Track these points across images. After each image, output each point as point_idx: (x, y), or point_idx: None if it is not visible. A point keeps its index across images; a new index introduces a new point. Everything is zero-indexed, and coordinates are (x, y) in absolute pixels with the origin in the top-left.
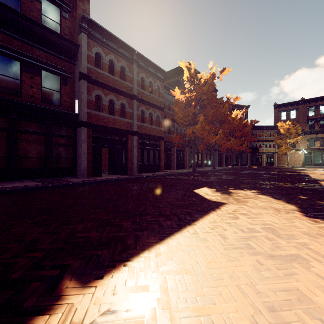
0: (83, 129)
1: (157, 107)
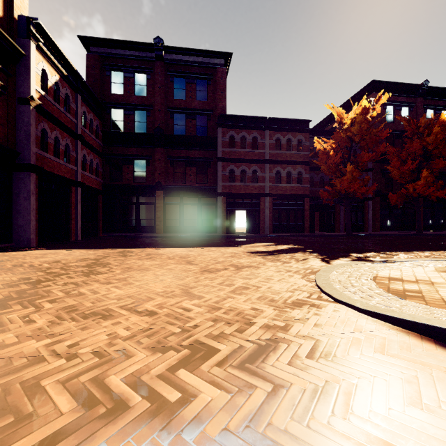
0: (219, 198)
1: (298, 162)
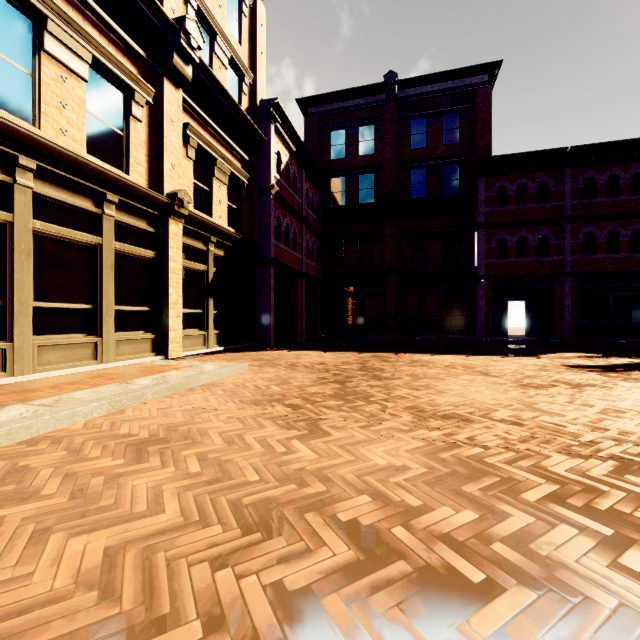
0: (480, 284)
1: (632, 215)
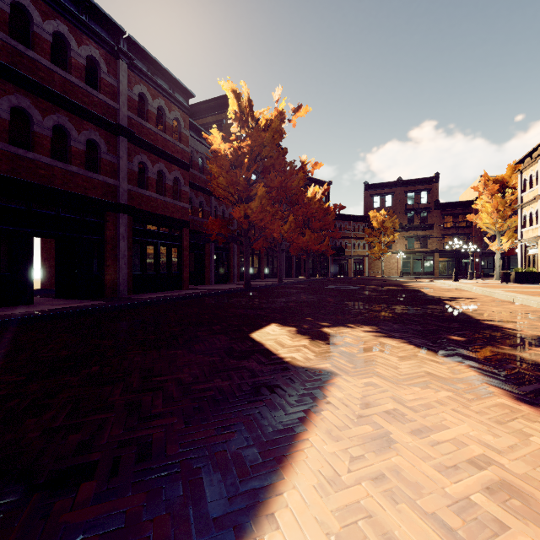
0: None
1: (175, 160)
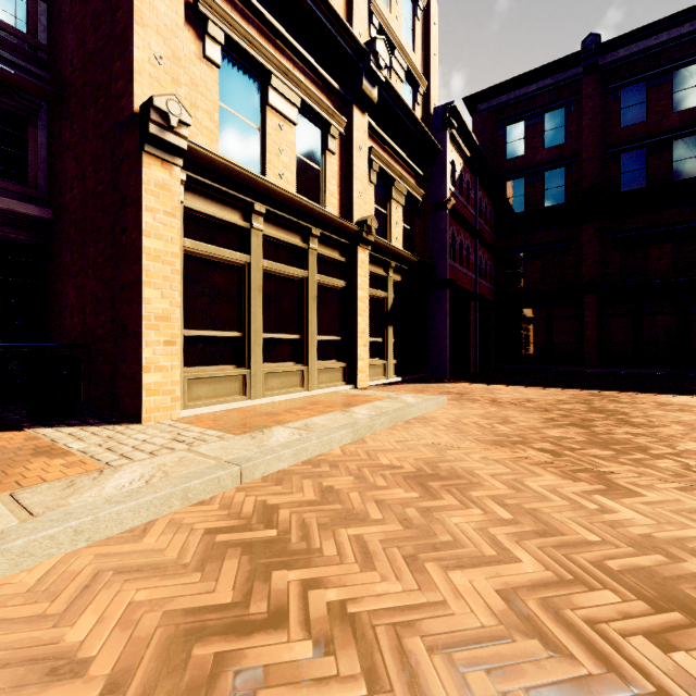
0: None
1: None
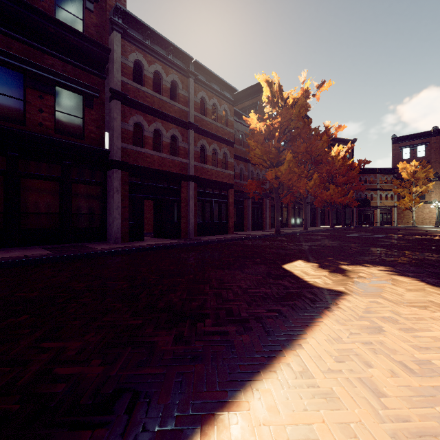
0: (115, 173)
1: (223, 140)
